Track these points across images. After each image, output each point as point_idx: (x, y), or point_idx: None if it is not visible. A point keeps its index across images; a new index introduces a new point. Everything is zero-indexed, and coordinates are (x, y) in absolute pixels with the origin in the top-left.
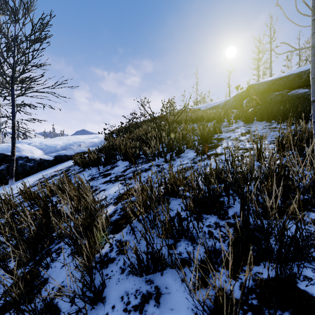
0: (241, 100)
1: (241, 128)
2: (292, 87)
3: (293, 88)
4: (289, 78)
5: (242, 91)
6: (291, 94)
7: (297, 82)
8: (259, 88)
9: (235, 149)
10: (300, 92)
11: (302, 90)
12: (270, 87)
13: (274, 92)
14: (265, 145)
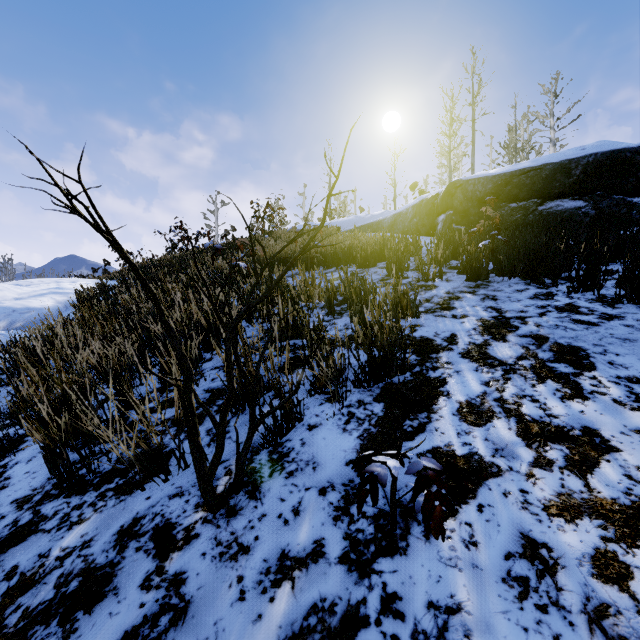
0: (432, 214)
1: (470, 300)
2: (549, 194)
3: (550, 196)
4: (543, 174)
5: (434, 195)
6: (545, 210)
7: (560, 184)
8: (474, 191)
9: (519, 430)
10: (566, 207)
11: (570, 203)
12: (501, 190)
13: (509, 202)
14: (632, 416)
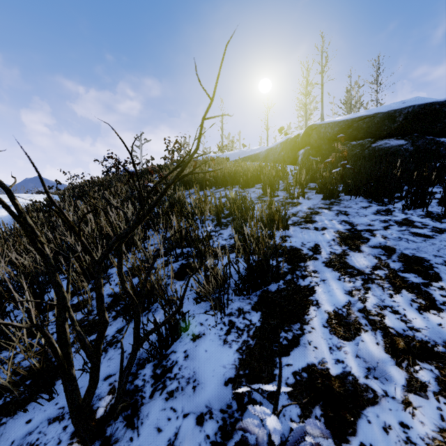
0: (295, 149)
1: (328, 215)
2: (379, 135)
3: (380, 136)
4: (375, 120)
5: (296, 135)
6: (377, 147)
7: (388, 128)
8: (325, 132)
9: (386, 345)
10: (392, 145)
11: (395, 142)
12: (344, 132)
13: (350, 140)
14: None
